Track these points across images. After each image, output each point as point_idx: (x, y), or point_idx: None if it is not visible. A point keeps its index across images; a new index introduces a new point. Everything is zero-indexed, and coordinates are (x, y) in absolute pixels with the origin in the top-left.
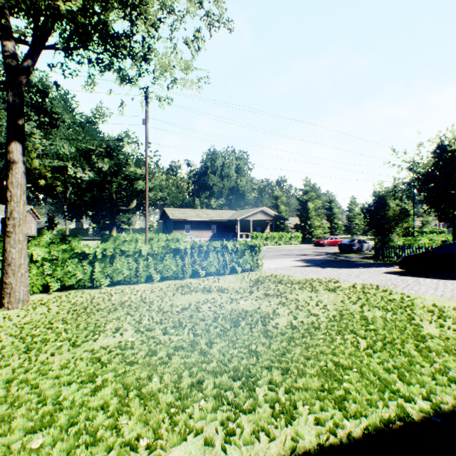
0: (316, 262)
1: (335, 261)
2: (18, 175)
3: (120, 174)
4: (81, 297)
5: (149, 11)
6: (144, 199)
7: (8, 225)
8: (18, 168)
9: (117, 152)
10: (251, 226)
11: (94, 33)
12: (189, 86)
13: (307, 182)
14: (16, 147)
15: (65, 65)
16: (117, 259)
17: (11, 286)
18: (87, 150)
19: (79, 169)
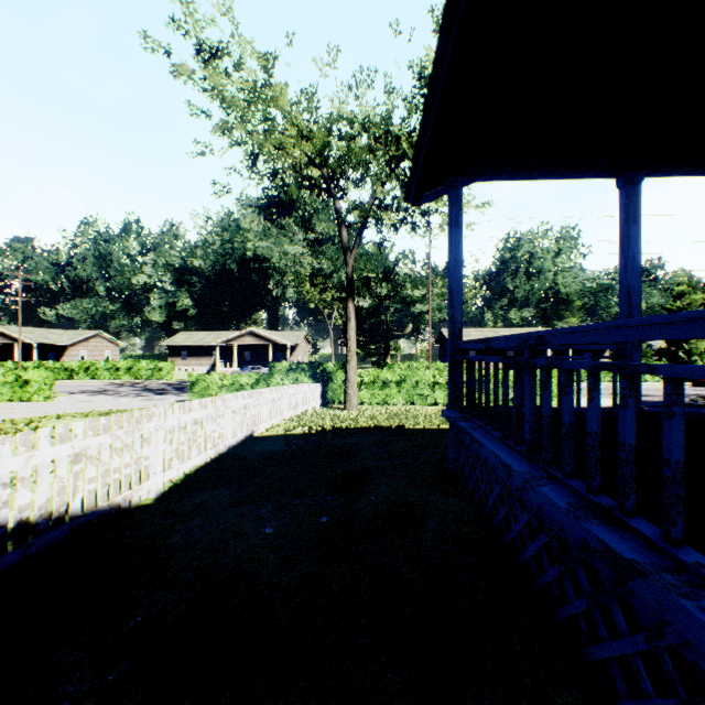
0: (654, 404)
1: (690, 404)
2: (352, 323)
3: (396, 299)
4: (387, 409)
5: (440, 202)
6: (420, 323)
7: (348, 356)
8: (352, 318)
9: (392, 274)
10: (570, 352)
11: (402, 224)
12: (470, 229)
13: (682, 277)
14: (351, 304)
15: (380, 244)
16: (409, 383)
17: (350, 395)
18: (367, 278)
19: (361, 298)
